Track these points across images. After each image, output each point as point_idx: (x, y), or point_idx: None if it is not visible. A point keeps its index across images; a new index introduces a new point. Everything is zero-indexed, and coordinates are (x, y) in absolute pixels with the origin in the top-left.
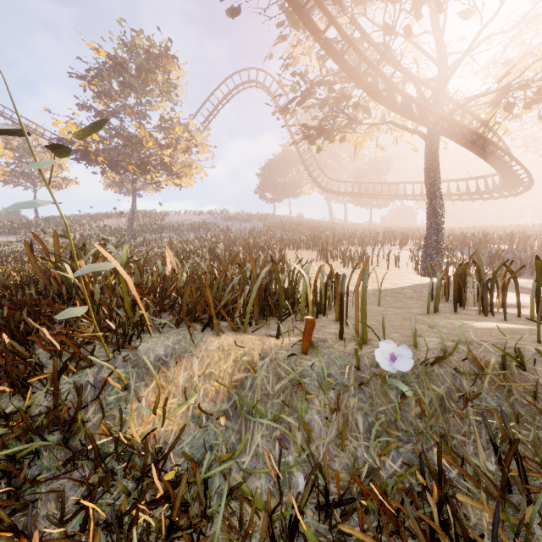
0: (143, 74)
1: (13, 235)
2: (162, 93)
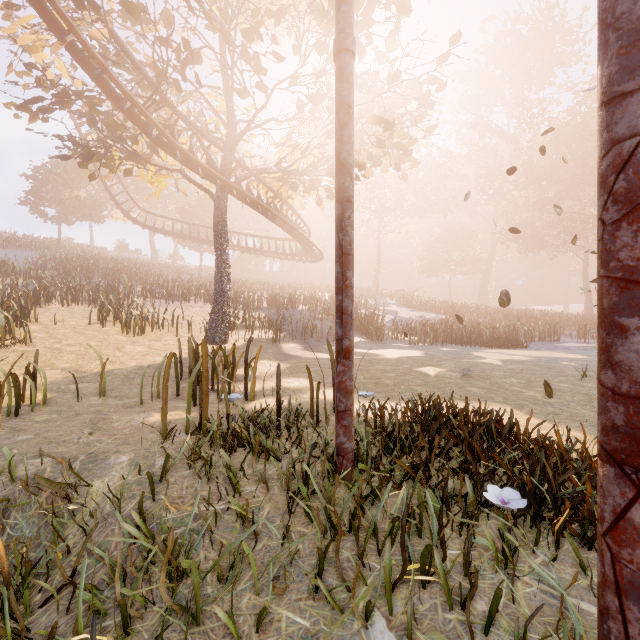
0: None
1: None
2: None
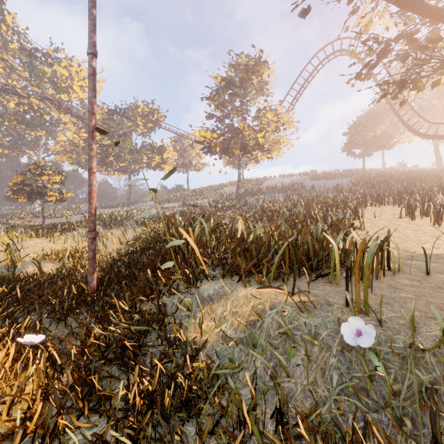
0: (244, 83)
1: (177, 202)
2: (256, 92)
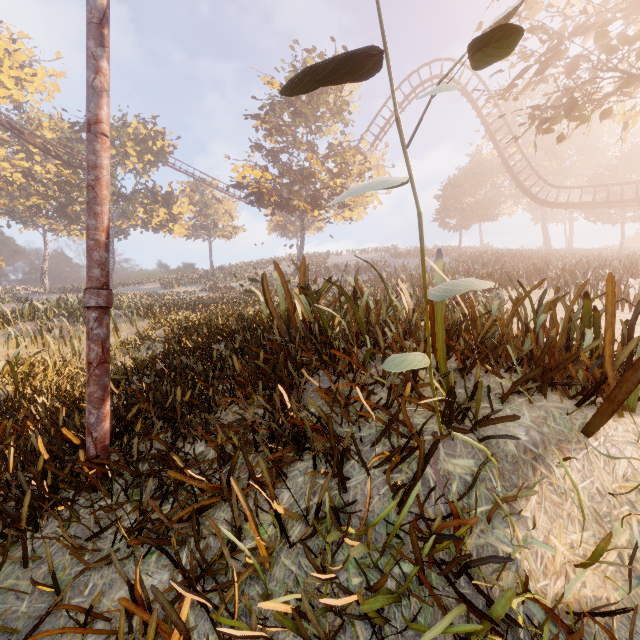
0: (314, 98)
1: (195, 285)
2: (333, 115)
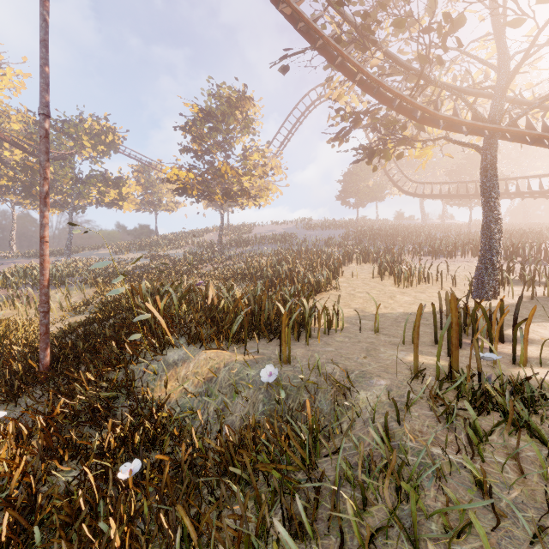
0: (226, 118)
1: (142, 252)
2: (241, 130)
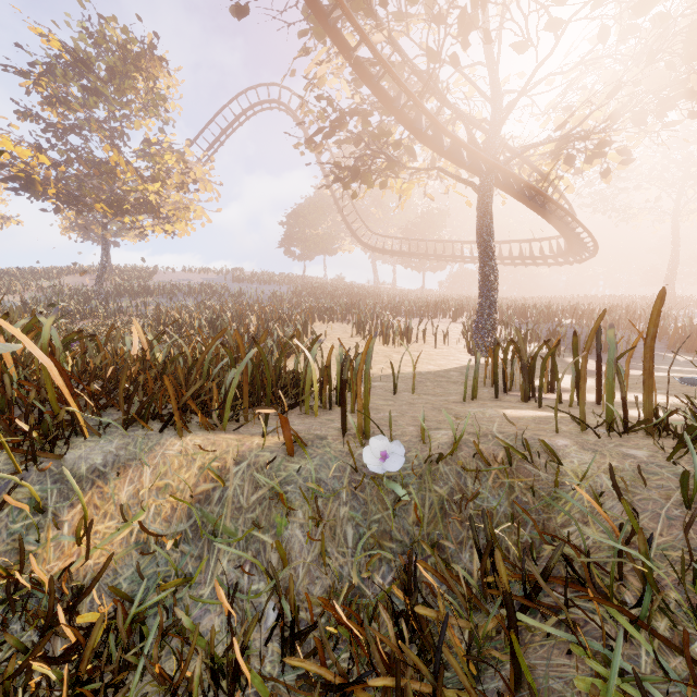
0: (117, 79)
1: None
2: (145, 106)
